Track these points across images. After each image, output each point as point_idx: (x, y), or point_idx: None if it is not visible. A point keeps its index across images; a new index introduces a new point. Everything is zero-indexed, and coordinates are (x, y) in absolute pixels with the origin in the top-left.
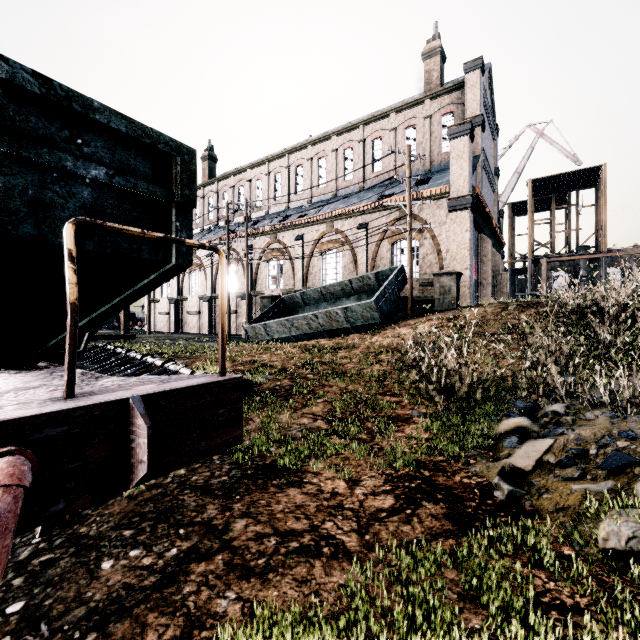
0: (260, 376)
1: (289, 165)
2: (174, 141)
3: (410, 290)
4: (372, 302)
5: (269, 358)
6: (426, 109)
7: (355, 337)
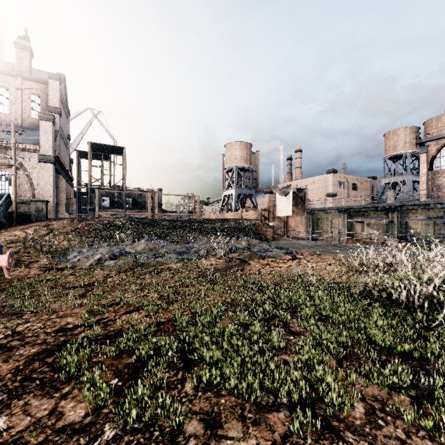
0: None
1: None
2: None
3: (15, 209)
4: None
5: None
6: (18, 83)
7: None
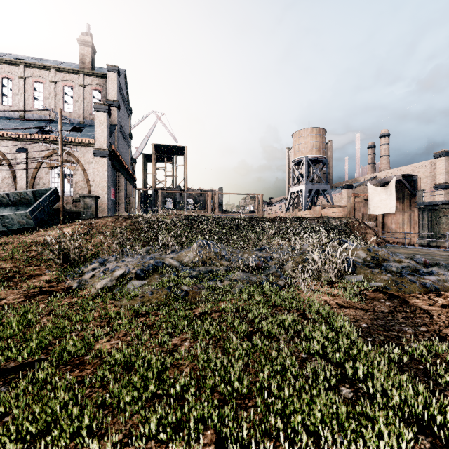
0: None
1: None
2: None
3: (62, 205)
4: (28, 212)
5: None
6: (81, 80)
7: (11, 237)
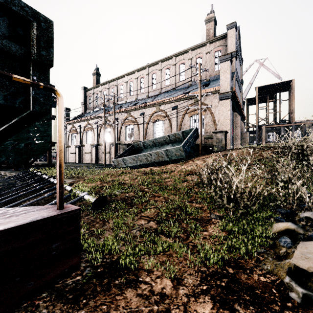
0: (116, 190)
1: (137, 77)
2: (30, 8)
3: (200, 140)
4: (181, 147)
5: (123, 178)
6: (207, 48)
7: (172, 166)
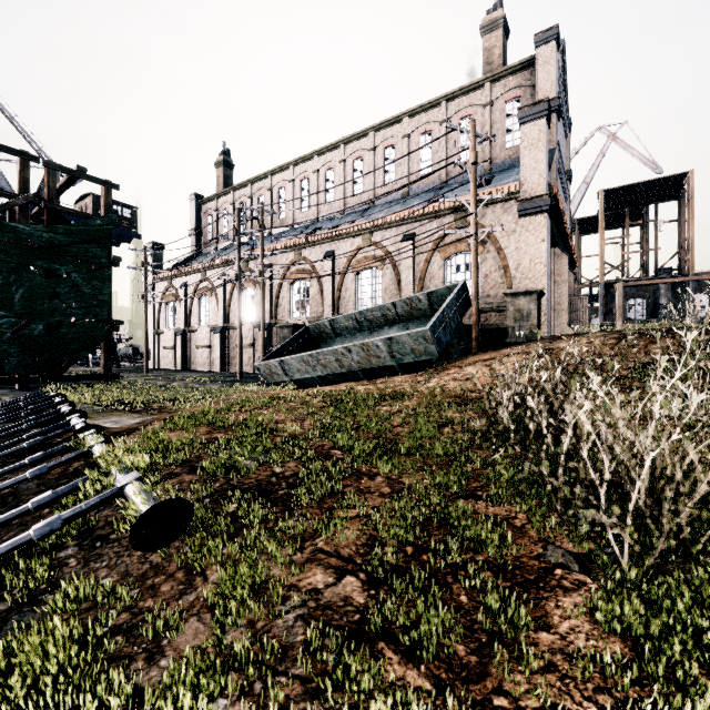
0: (244, 457)
1: (318, 169)
2: None
3: (475, 315)
4: (427, 330)
5: (272, 416)
6: (486, 94)
7: (404, 380)
